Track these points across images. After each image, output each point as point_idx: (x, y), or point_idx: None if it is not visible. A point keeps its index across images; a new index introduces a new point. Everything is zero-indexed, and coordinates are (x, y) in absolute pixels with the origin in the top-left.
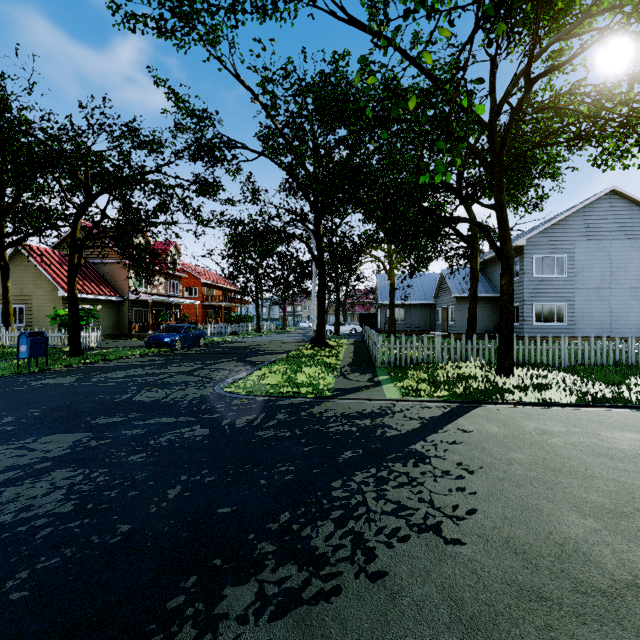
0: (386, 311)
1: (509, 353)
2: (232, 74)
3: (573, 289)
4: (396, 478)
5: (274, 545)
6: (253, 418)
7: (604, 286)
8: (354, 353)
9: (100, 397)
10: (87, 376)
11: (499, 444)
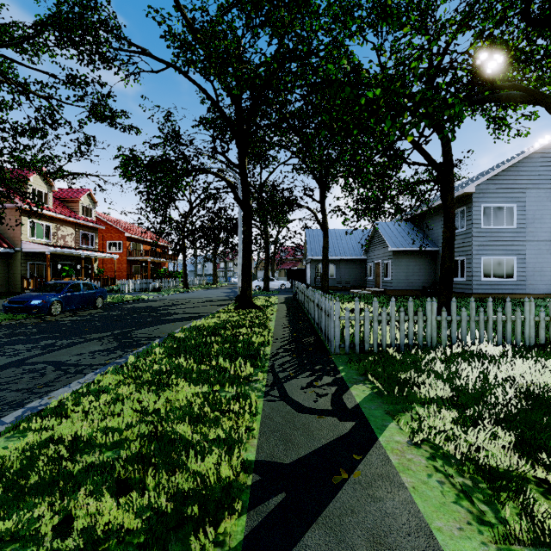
0: (316, 266)
1: None
2: None
3: (523, 241)
4: None
5: None
6: None
7: None
8: (289, 319)
9: None
10: None
11: None
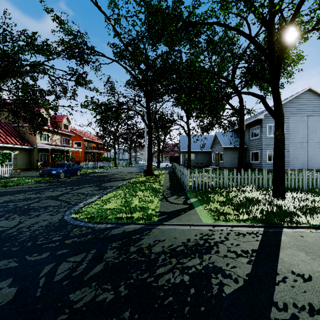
0: (185, 155)
1: (282, 183)
2: (92, 1)
3: (288, 143)
4: None
5: None
6: (80, 260)
7: (304, 141)
8: (170, 180)
9: None
10: None
11: None
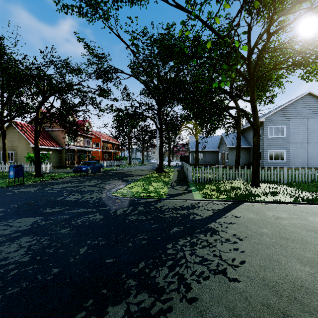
0: (193, 154)
1: (257, 176)
2: (116, 35)
3: (289, 143)
4: (201, 243)
5: (135, 281)
6: (126, 209)
7: (304, 141)
8: (178, 175)
9: (48, 198)
10: (43, 187)
11: (254, 224)
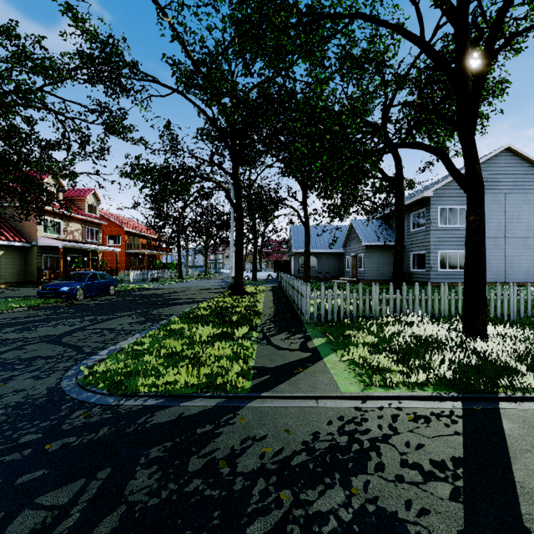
0: (299, 259)
1: (482, 309)
2: None
3: None
4: None
5: None
6: (67, 501)
7: (500, 236)
8: (274, 302)
9: None
10: None
11: None
